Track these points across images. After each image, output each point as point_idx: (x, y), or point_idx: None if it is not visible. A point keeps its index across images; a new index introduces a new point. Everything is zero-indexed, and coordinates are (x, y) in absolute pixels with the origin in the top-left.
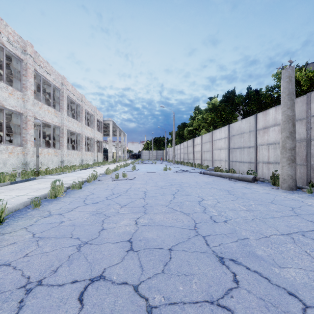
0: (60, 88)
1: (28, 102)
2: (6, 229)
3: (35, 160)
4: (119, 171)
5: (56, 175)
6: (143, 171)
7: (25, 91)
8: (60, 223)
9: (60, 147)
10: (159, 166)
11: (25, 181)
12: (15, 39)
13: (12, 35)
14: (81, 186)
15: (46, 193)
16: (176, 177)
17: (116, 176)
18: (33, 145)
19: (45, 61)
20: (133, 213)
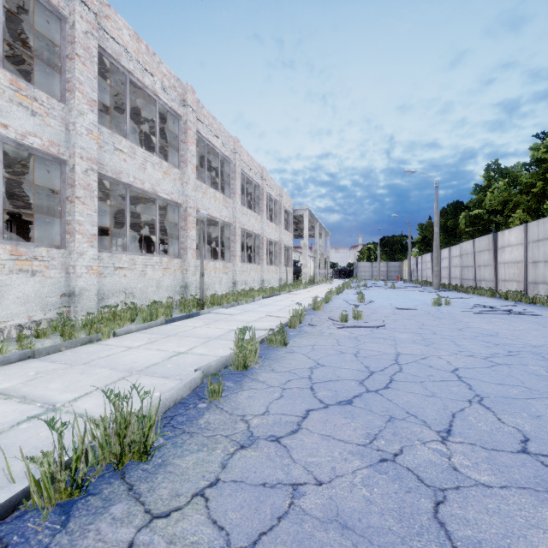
0: (231, 158)
1: (188, 185)
2: (157, 487)
3: (197, 281)
4: (335, 304)
5: (229, 308)
6: (385, 305)
7: (184, 168)
8: (295, 499)
9: (230, 259)
10: (408, 294)
11: (186, 318)
12: (172, 84)
13: (167, 78)
14: (285, 340)
15: (227, 356)
16: (492, 328)
17: (342, 318)
18: (194, 256)
19: (211, 115)
20: (527, 491)
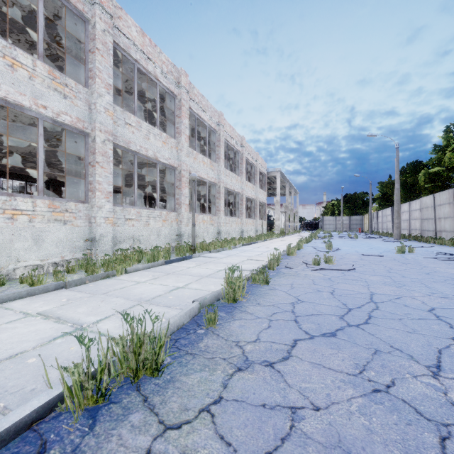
0: (216, 129)
1: (182, 152)
2: (168, 401)
3: (189, 230)
4: (306, 251)
5: (215, 253)
6: (351, 252)
7: (179, 138)
8: (295, 422)
9: (216, 213)
10: (371, 243)
11: (181, 260)
12: (169, 70)
13: (166, 65)
14: (267, 278)
15: (219, 291)
16: None
17: (315, 262)
18: (187, 210)
19: (200, 94)
20: None
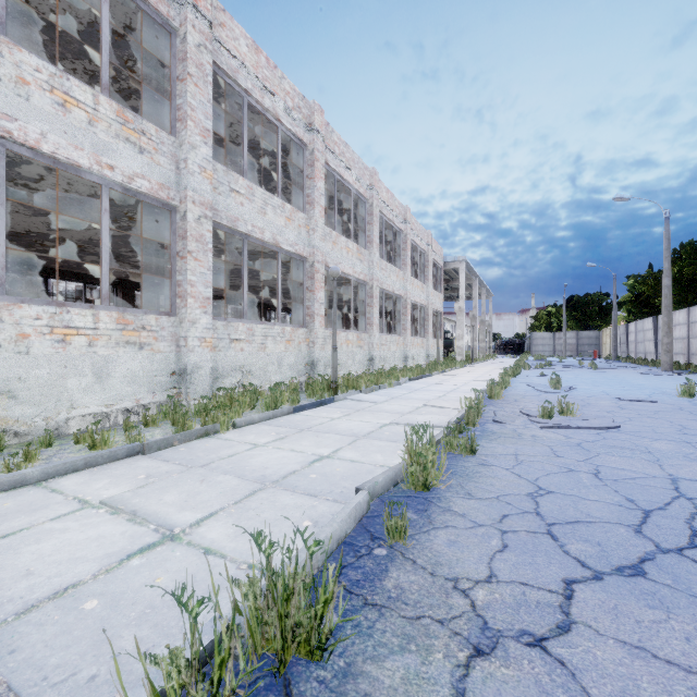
0: (366, 196)
1: (315, 233)
2: None
3: (325, 357)
4: (518, 391)
5: (369, 393)
6: (597, 394)
7: (311, 211)
8: None
9: (366, 329)
10: (624, 378)
11: (317, 405)
12: (296, 105)
13: (291, 96)
14: (473, 445)
15: (396, 468)
16: None
17: (543, 412)
18: (323, 324)
19: (342, 142)
20: None
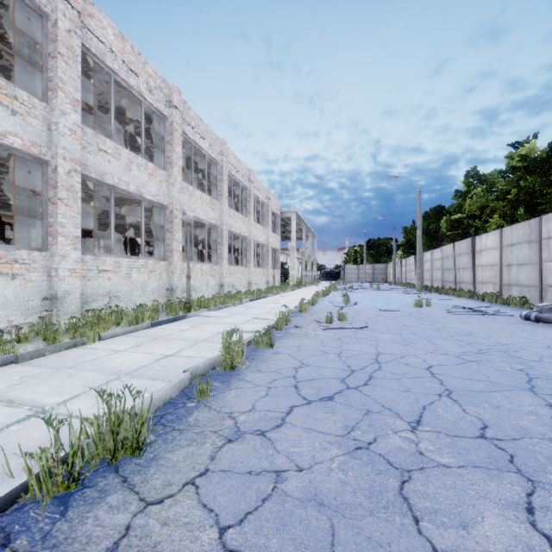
0: (217, 160)
1: (174, 187)
2: (150, 479)
3: (183, 284)
4: (322, 306)
5: (216, 311)
6: (369, 307)
7: (171, 170)
8: (278, 484)
9: (217, 262)
10: (392, 296)
11: (172, 321)
12: (157, 85)
13: (153, 78)
14: (272, 341)
15: (215, 358)
16: (467, 328)
17: (327, 319)
18: (181, 258)
19: (198, 117)
20: (480, 469)
